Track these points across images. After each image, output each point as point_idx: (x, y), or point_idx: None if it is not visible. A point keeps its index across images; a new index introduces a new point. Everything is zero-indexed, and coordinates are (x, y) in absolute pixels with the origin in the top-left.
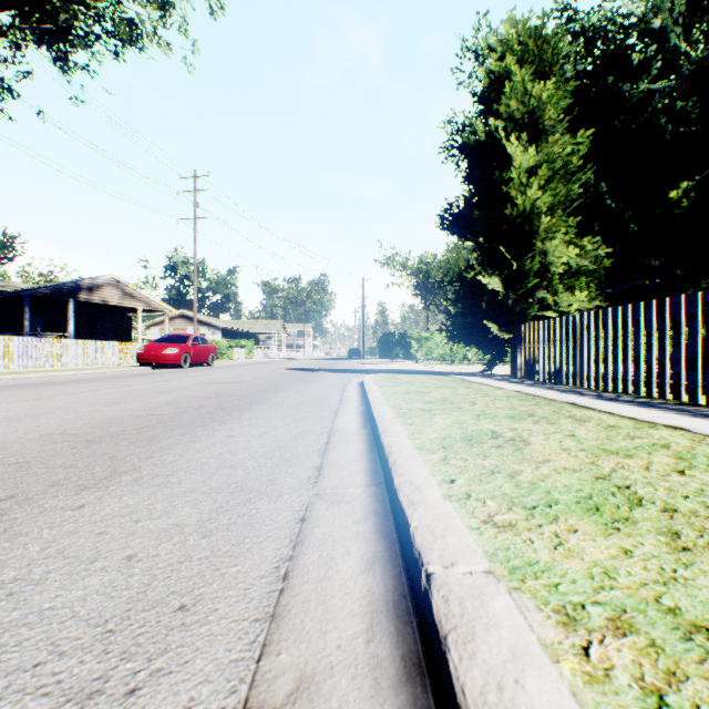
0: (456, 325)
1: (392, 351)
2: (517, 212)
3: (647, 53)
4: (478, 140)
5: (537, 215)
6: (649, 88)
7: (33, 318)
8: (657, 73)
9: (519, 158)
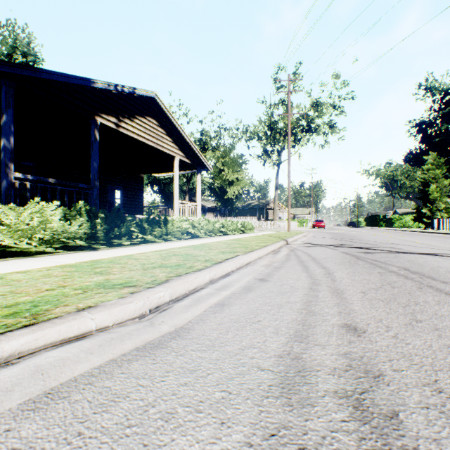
0: (415, 218)
1: (378, 223)
2: (430, 197)
3: None
4: (421, 180)
5: (436, 197)
6: None
7: None
8: None
9: (431, 187)
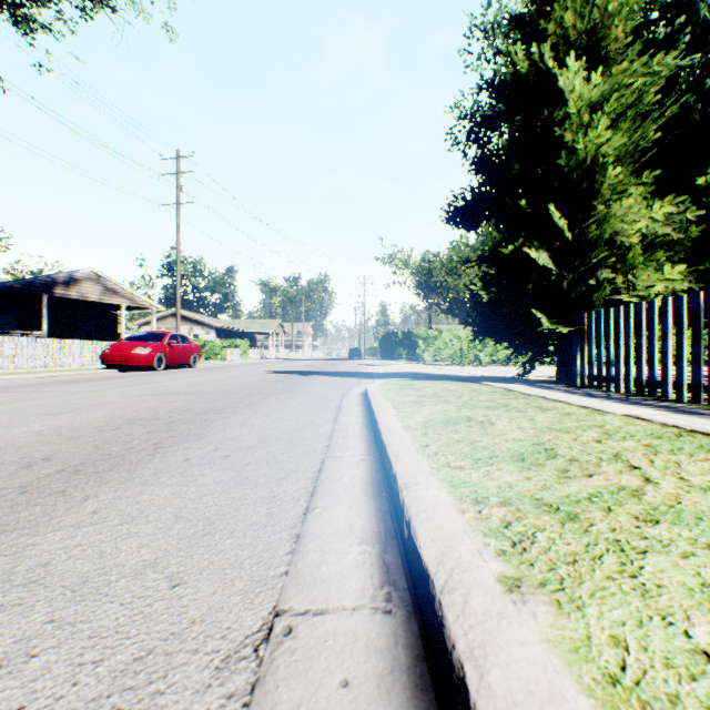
0: (486, 317)
1: (395, 351)
2: (576, 161)
3: (675, 26)
4: (517, 72)
5: (603, 166)
6: (677, 64)
7: (13, 316)
8: (683, 50)
9: (579, 87)
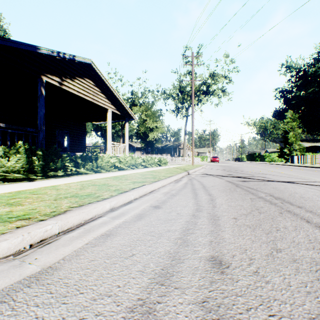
0: (279, 155)
1: (255, 159)
2: (289, 141)
3: None
4: (283, 129)
5: (293, 141)
6: None
7: None
8: None
9: (289, 134)
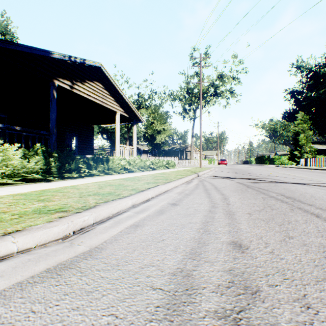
0: (289, 158)
1: (264, 162)
2: (300, 143)
3: None
4: (293, 131)
5: (303, 143)
6: None
7: None
8: None
9: (300, 136)
